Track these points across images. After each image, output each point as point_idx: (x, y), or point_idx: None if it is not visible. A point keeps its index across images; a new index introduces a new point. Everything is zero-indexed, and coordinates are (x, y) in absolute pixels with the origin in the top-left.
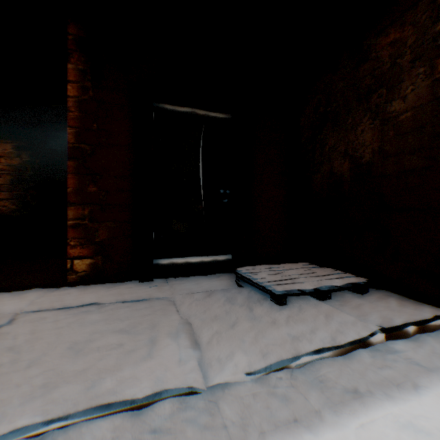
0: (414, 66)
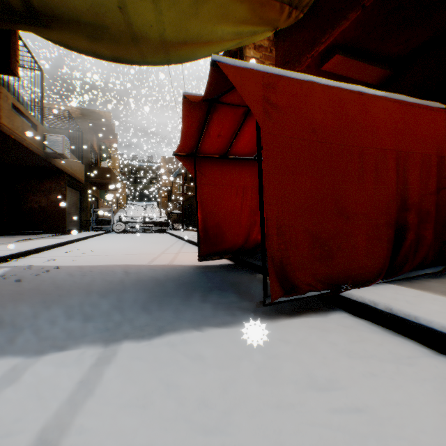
0: (55, 191)
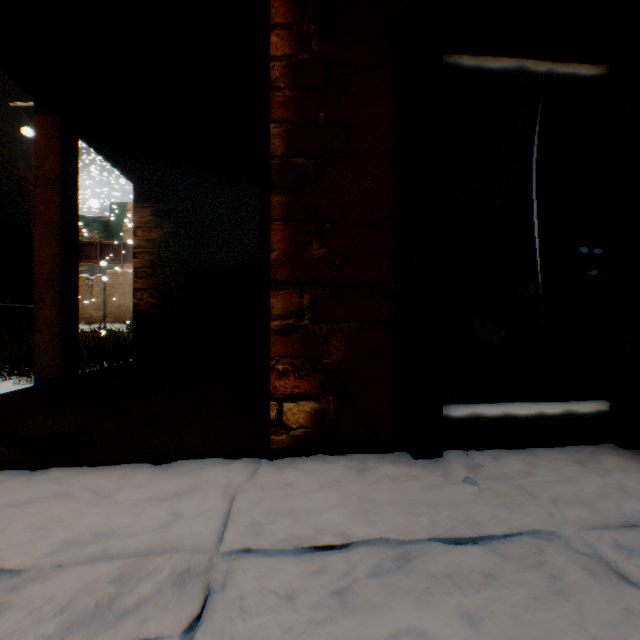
0: None
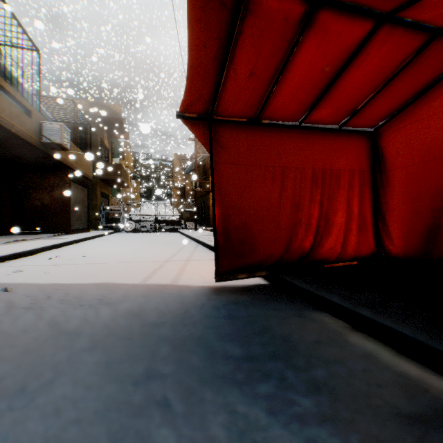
0: (59, 187)
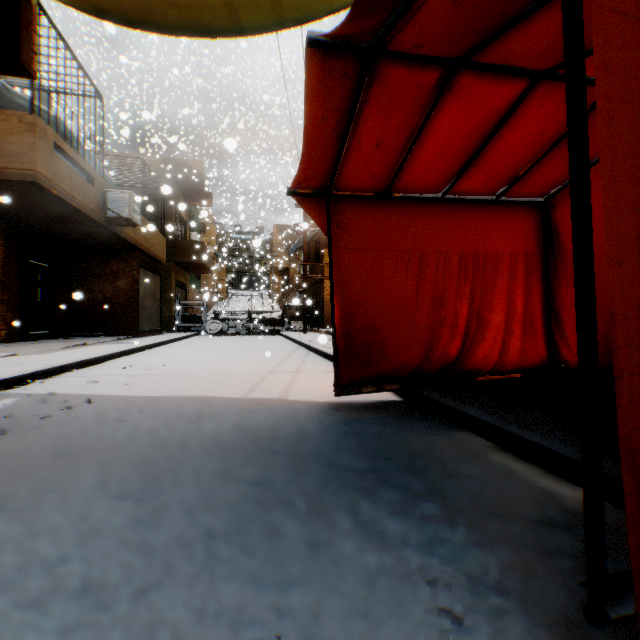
0: (124, 275)
